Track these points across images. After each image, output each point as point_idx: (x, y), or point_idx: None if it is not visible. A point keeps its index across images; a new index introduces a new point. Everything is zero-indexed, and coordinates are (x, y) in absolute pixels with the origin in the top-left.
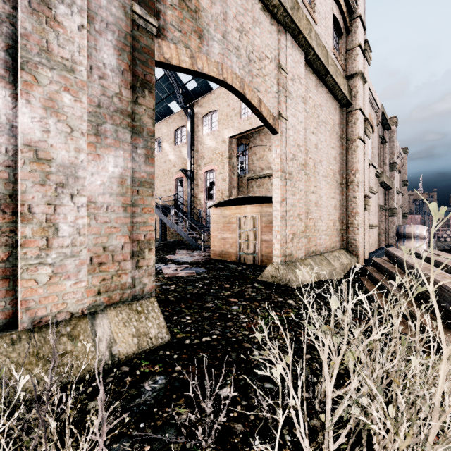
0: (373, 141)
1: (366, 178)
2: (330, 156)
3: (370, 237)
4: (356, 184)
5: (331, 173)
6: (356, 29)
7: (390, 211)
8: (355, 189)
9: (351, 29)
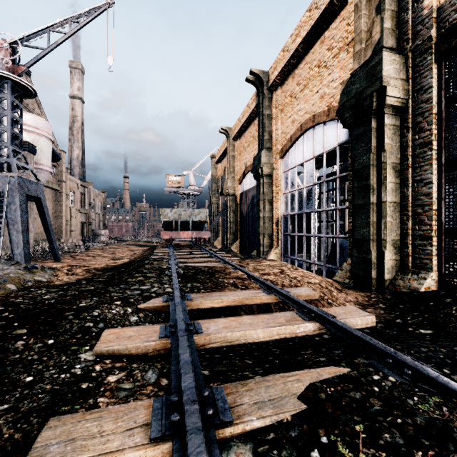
0: (75, 197)
1: (68, 214)
2: (51, 209)
3: (72, 235)
4: (62, 217)
5: (51, 214)
6: (62, 166)
7: (89, 223)
8: (61, 219)
9: (60, 165)
